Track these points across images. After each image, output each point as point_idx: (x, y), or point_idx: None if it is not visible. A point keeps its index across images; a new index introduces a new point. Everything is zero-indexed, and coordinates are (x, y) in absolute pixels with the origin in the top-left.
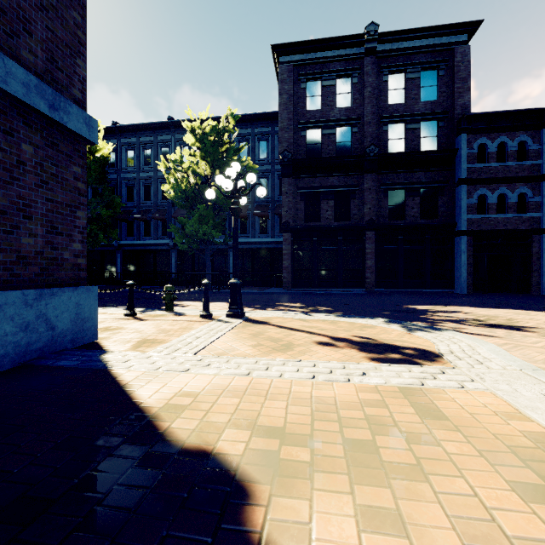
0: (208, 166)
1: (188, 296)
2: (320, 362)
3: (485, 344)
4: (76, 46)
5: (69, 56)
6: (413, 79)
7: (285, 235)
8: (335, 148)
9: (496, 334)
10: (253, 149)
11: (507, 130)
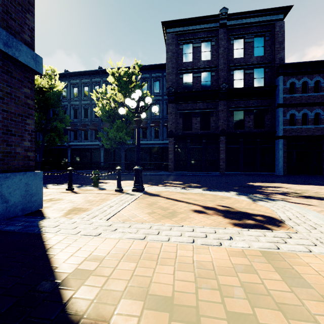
0: (122, 96)
1: (110, 177)
2: (197, 227)
3: (309, 211)
4: (26, 5)
5: (20, 11)
6: (249, 42)
7: (170, 139)
8: (201, 85)
9: (312, 203)
10: (150, 86)
11: (307, 74)
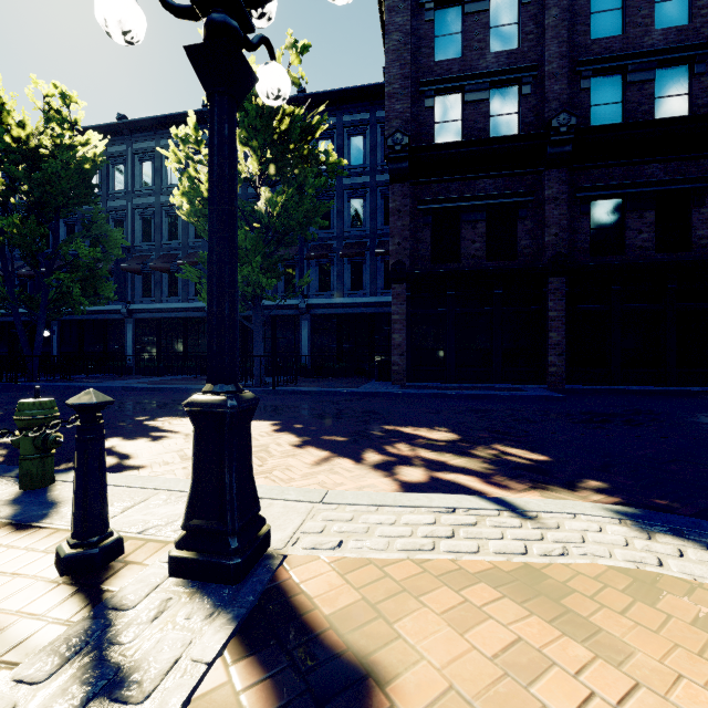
0: (254, 158)
1: None
2: None
3: None
4: None
5: None
6: None
7: (396, 287)
8: (489, 127)
9: None
10: (340, 150)
11: None
